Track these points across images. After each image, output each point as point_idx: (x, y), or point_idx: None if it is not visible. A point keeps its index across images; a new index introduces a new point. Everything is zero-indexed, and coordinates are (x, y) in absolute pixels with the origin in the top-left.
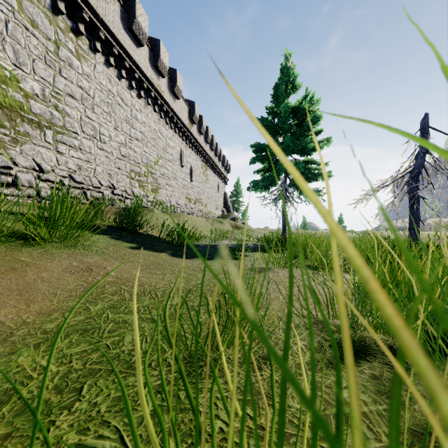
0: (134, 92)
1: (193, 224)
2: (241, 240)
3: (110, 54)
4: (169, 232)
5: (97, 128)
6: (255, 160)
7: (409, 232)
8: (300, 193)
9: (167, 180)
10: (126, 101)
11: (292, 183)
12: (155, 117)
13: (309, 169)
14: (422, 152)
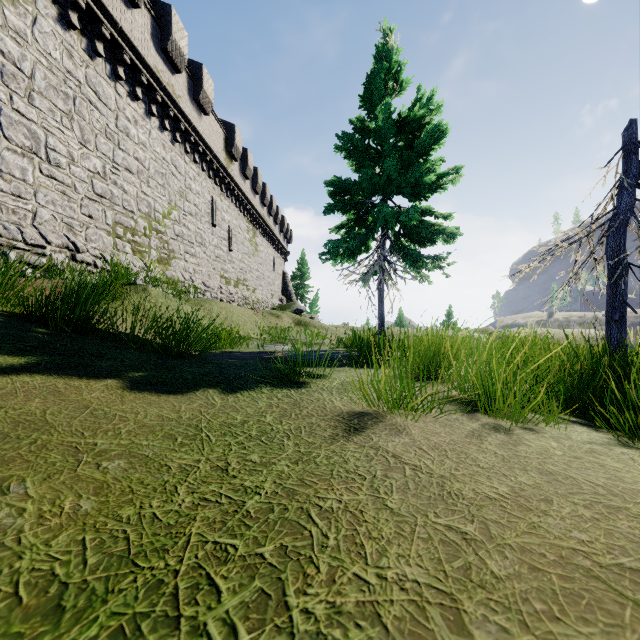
0: (123, 88)
1: (229, 317)
2: (308, 343)
3: (69, 4)
4: (158, 327)
5: (41, 136)
6: (332, 208)
7: (607, 326)
8: (409, 263)
9: (188, 245)
10: (106, 99)
11: (396, 247)
12: (164, 137)
13: (424, 222)
14: (629, 185)
